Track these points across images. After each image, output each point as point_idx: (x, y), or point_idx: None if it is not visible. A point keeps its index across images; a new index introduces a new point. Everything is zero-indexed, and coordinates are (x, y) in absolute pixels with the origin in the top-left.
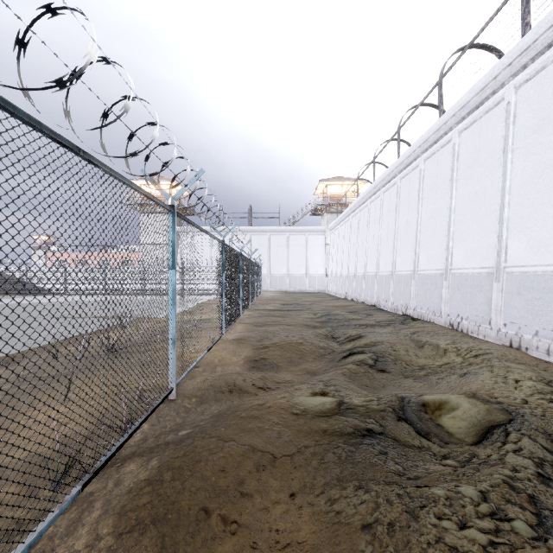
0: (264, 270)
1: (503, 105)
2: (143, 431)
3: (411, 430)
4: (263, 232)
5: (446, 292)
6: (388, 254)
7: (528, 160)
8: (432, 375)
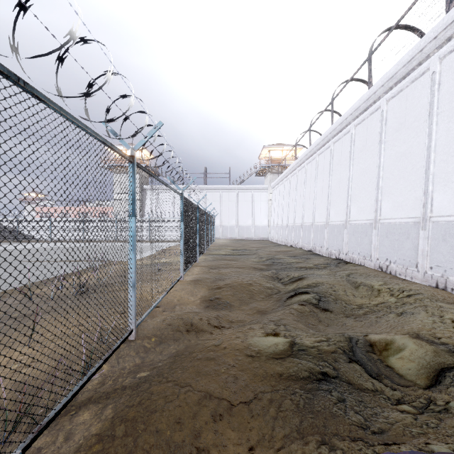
0: (217, 221)
1: (428, 75)
2: (102, 373)
3: (363, 372)
4: (216, 189)
5: (375, 239)
6: (323, 207)
7: (452, 121)
8: (370, 314)
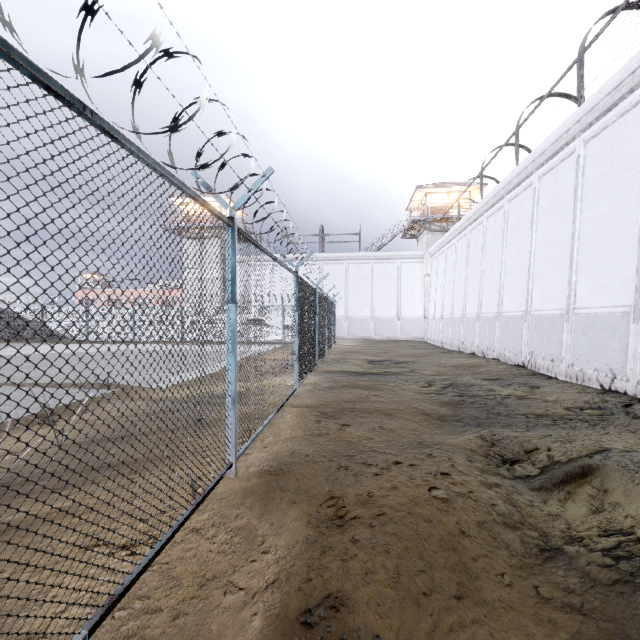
0: (340, 311)
1: None
2: None
3: None
4: (339, 259)
5: None
6: (554, 279)
7: None
8: None
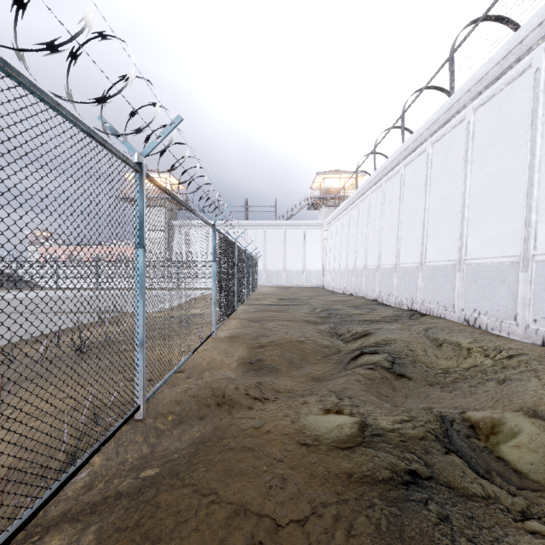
0: (261, 265)
1: (529, 73)
2: (92, 470)
3: (466, 469)
4: (260, 225)
5: (460, 285)
6: (391, 246)
7: None
8: (461, 381)
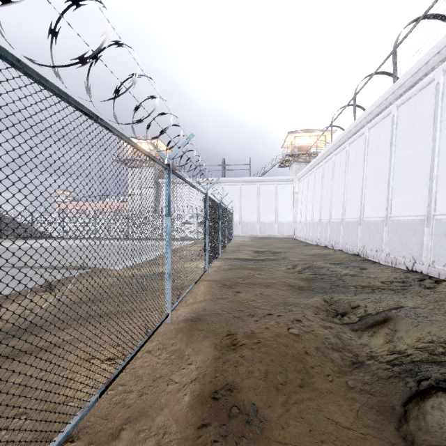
0: (236, 217)
1: None
2: None
3: None
4: (235, 182)
5: None
6: (378, 197)
7: None
8: None
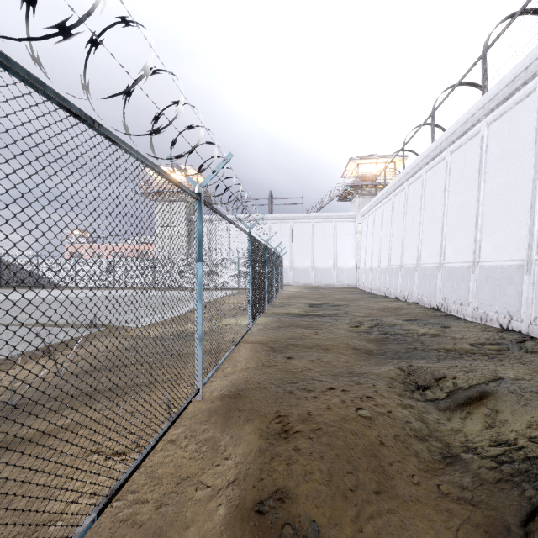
0: (286, 262)
1: None
2: None
3: None
4: (285, 219)
5: None
6: (463, 237)
7: None
8: None
